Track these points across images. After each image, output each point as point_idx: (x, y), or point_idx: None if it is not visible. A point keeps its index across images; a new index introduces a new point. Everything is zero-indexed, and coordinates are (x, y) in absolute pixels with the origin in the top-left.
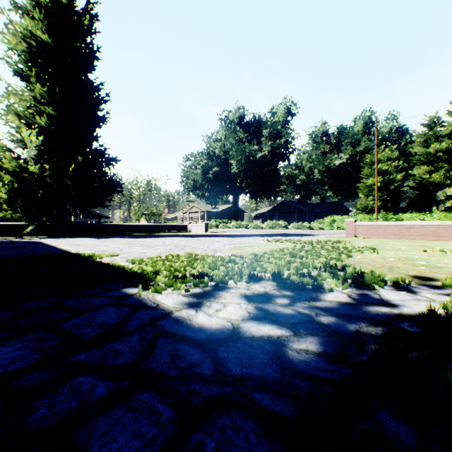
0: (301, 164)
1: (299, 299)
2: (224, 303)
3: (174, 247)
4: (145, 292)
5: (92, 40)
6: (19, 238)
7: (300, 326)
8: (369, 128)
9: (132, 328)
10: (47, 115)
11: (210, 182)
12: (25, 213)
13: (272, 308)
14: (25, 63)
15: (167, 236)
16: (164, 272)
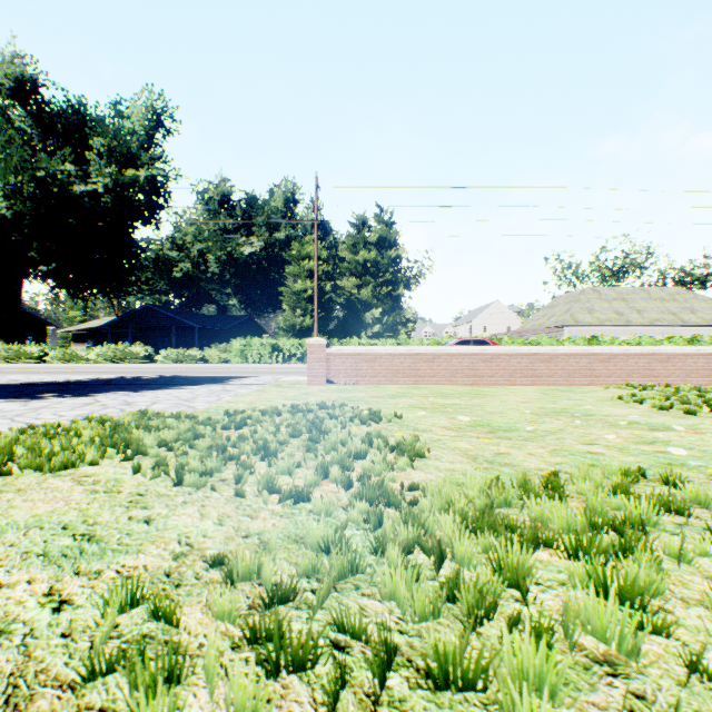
0: (184, 241)
1: None
2: None
3: None
4: None
5: None
6: None
7: None
8: (292, 210)
9: None
10: None
11: None
12: None
13: None
14: None
15: None
16: None
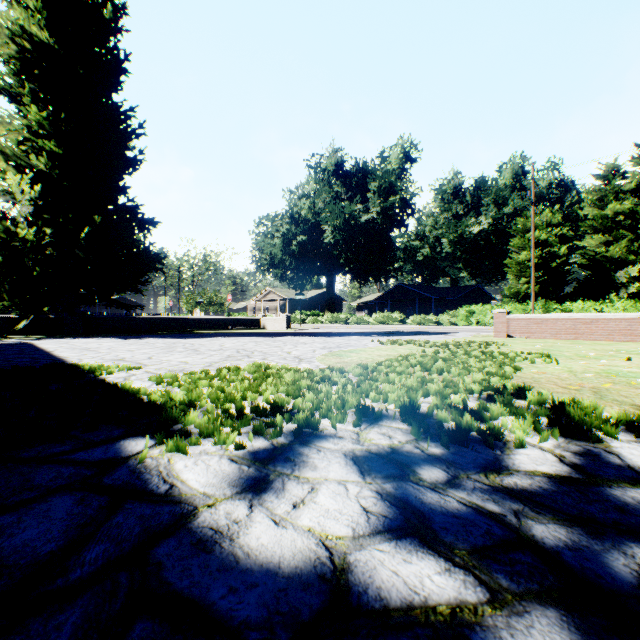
0: (423, 231)
1: (464, 469)
2: (311, 481)
3: (235, 353)
4: (157, 451)
5: (116, 43)
6: (4, 338)
7: (495, 563)
8: (521, 181)
9: (80, 576)
10: (48, 153)
11: (294, 257)
12: (14, 301)
13: (416, 496)
14: (15, 75)
15: (228, 335)
16: (207, 401)
